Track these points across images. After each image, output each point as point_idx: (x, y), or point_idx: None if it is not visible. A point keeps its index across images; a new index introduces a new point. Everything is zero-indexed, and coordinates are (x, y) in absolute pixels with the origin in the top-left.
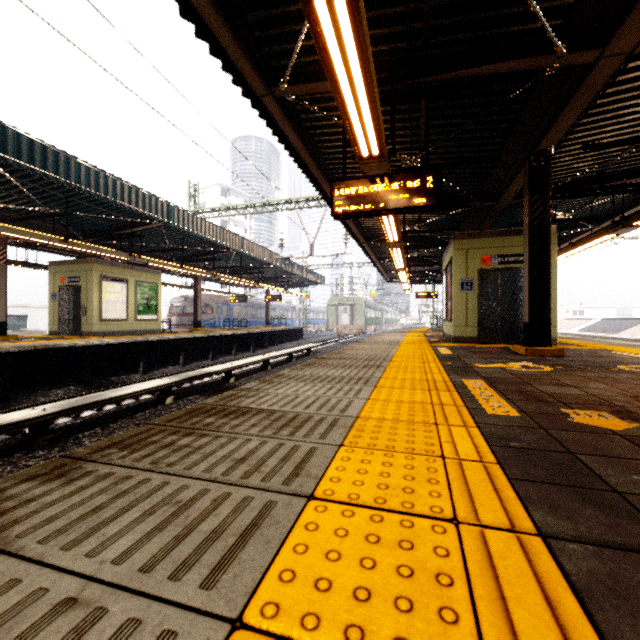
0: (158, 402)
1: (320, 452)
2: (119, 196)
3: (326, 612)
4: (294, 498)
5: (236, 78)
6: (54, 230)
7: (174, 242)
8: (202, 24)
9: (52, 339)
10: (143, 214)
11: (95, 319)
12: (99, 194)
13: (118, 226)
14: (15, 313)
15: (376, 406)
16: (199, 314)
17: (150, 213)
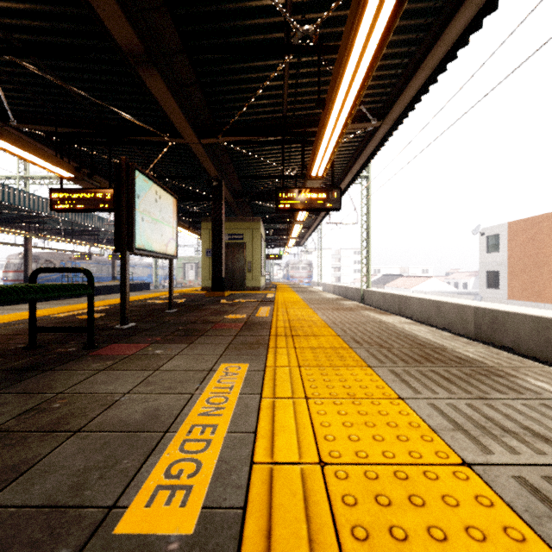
0: None
1: None
2: None
3: None
4: None
5: None
6: None
7: None
8: None
9: None
10: None
11: None
12: None
13: None
14: None
15: None
16: (30, 270)
17: None
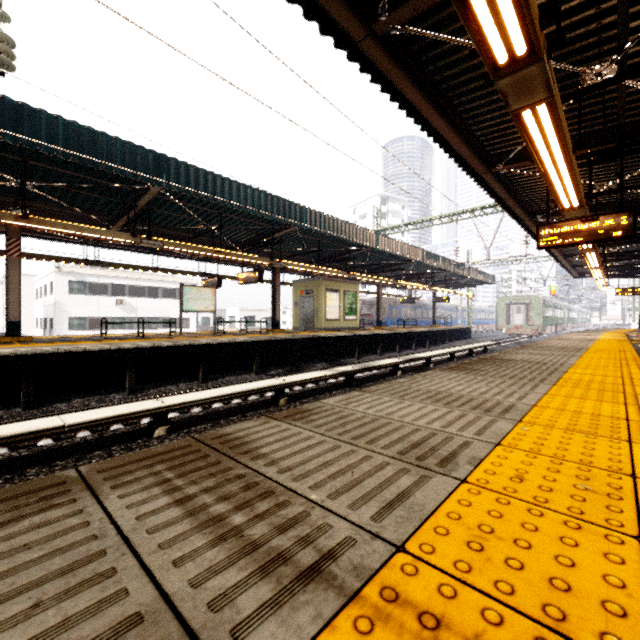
0: (392, 373)
1: (561, 368)
2: (351, 235)
3: (582, 379)
4: (560, 372)
5: (468, 171)
6: (299, 260)
7: (369, 259)
8: (456, 154)
9: (304, 332)
10: (362, 245)
11: (322, 319)
12: (350, 239)
13: (338, 253)
14: (248, 315)
15: (583, 362)
16: (380, 315)
17: (366, 243)
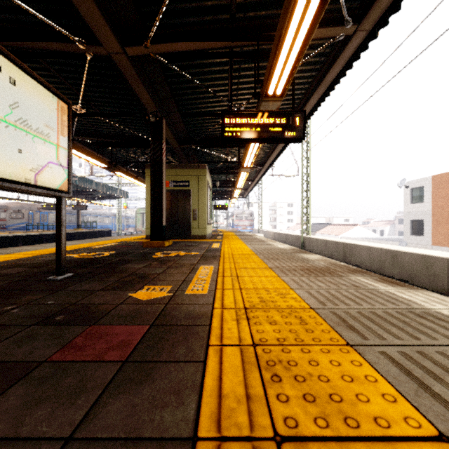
0: None
1: None
2: None
3: None
4: None
5: None
6: None
7: None
8: None
9: None
10: None
11: None
12: None
13: None
14: None
15: None
16: None
17: None
